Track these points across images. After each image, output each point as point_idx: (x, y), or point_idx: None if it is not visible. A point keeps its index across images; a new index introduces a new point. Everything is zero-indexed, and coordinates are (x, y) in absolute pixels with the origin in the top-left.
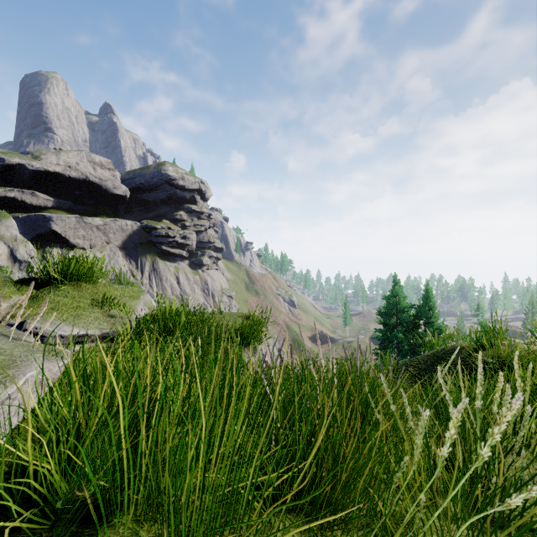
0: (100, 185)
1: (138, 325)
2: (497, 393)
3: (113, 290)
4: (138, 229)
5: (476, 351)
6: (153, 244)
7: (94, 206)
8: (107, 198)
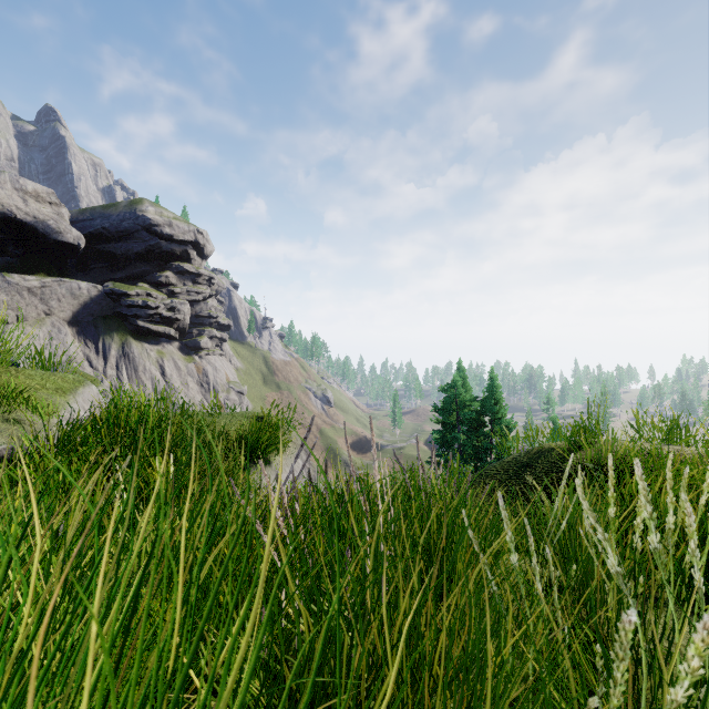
0: (34, 226)
1: (62, 436)
2: (639, 517)
3: (24, 378)
4: (98, 295)
5: (569, 454)
6: (123, 318)
7: (24, 258)
8: (47, 247)
